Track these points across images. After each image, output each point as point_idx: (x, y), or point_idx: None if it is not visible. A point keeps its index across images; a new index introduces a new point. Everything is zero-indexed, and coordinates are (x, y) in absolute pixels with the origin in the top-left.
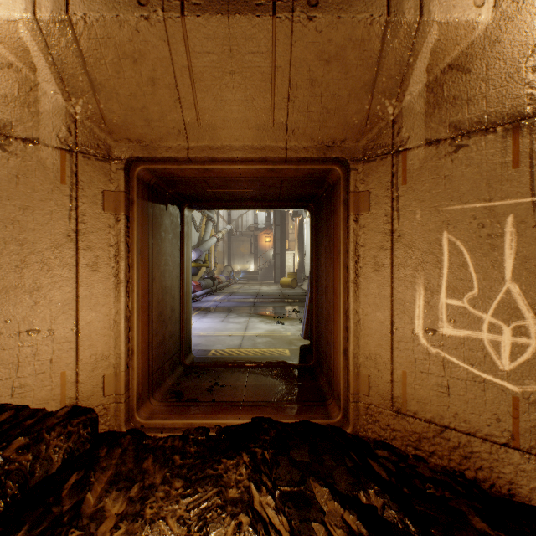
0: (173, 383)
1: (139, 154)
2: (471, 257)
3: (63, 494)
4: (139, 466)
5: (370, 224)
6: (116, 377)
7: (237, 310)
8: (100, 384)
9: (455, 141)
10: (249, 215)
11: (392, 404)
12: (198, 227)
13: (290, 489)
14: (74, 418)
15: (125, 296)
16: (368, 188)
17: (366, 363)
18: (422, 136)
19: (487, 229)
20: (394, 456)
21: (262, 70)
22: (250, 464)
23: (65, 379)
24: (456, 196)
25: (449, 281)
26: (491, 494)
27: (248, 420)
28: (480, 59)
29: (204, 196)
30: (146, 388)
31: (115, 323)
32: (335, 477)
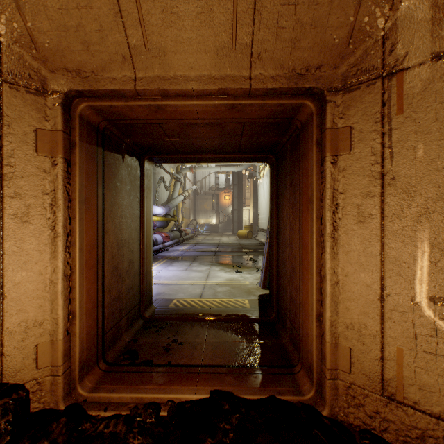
0: (130, 340)
1: (79, 87)
2: None
3: None
4: None
5: (352, 165)
6: (53, 345)
7: (200, 259)
8: (33, 355)
9: None
10: (212, 177)
11: (382, 387)
12: (167, 187)
13: None
14: None
15: (63, 252)
16: (350, 122)
17: (346, 333)
18: (426, 49)
19: None
20: None
21: None
22: None
23: None
24: None
25: None
26: None
27: (205, 395)
28: None
29: (163, 147)
30: (94, 352)
31: (51, 283)
32: None
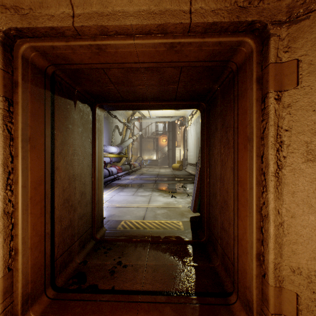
0: (80, 262)
1: (17, 24)
2: None
3: None
4: None
5: (300, 101)
6: None
7: (144, 186)
8: None
9: None
10: (153, 126)
11: None
12: (120, 132)
13: None
14: None
15: (3, 190)
16: (297, 55)
17: (293, 277)
18: None
19: None
20: None
21: None
22: None
23: None
24: None
25: None
26: None
27: None
28: None
29: (111, 95)
30: (41, 282)
31: None
32: None
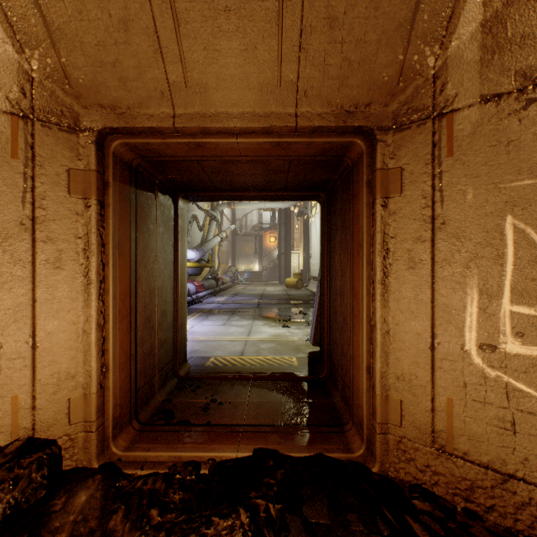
0: (164, 400)
1: (114, 124)
2: None
3: None
4: (103, 526)
5: (403, 209)
6: (86, 400)
7: (240, 312)
8: (65, 410)
9: (524, 95)
10: (254, 215)
11: (433, 439)
12: (201, 226)
13: None
14: (25, 456)
15: (97, 300)
16: (401, 163)
17: (397, 384)
18: (475, 91)
19: None
20: (438, 511)
21: (266, 6)
22: (250, 528)
23: (18, 405)
24: (525, 167)
25: (515, 282)
26: None
27: (249, 453)
28: None
29: (200, 184)
30: (127, 409)
31: (84, 333)
32: None
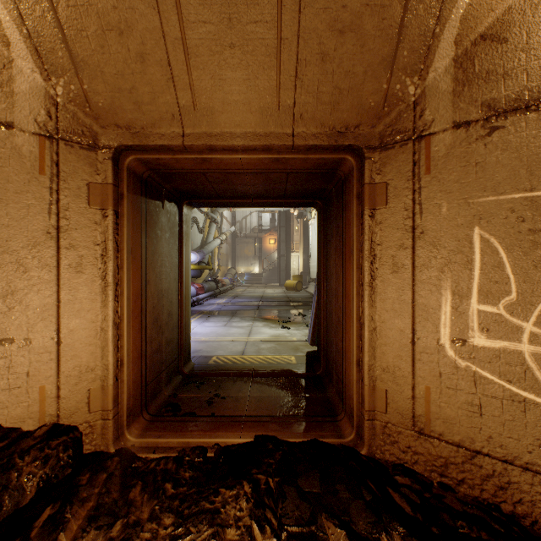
0: (170, 395)
1: (129, 142)
2: (509, 256)
3: (32, 534)
4: (125, 497)
5: (388, 219)
6: (104, 391)
7: (240, 313)
8: (85, 399)
9: (488, 123)
10: (254, 217)
11: (413, 423)
12: (201, 228)
13: (299, 530)
14: (53, 439)
15: (113, 301)
16: (386, 179)
17: (383, 376)
18: (449, 118)
19: (528, 224)
20: (416, 484)
21: (266, 43)
22: (252, 496)
23: (44, 394)
24: (489, 186)
25: (481, 284)
26: (533, 533)
27: (250, 439)
28: (519, 26)
29: (204, 192)
30: (139, 401)
31: (102, 331)
32: (351, 514)
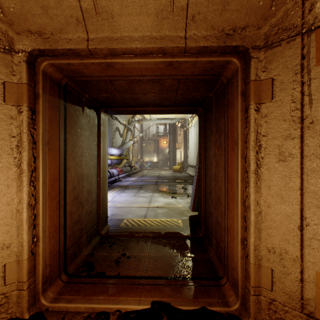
0: (88, 254)
1: (40, 46)
2: None
3: None
4: None
5: (274, 112)
6: (19, 265)
7: (145, 187)
8: (1, 274)
9: None
10: (154, 127)
11: (302, 305)
12: (121, 134)
13: None
14: None
15: (28, 186)
16: (272, 75)
17: (268, 256)
18: None
19: None
20: None
21: None
22: None
23: None
24: None
25: None
26: None
27: (147, 306)
28: None
29: (115, 101)
30: (56, 267)
31: (17, 212)
32: None
